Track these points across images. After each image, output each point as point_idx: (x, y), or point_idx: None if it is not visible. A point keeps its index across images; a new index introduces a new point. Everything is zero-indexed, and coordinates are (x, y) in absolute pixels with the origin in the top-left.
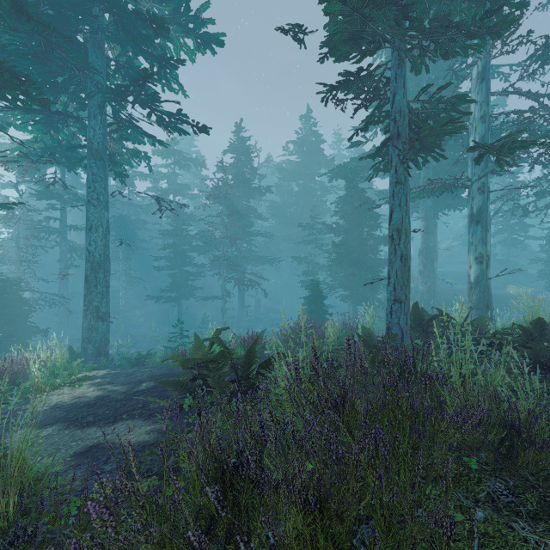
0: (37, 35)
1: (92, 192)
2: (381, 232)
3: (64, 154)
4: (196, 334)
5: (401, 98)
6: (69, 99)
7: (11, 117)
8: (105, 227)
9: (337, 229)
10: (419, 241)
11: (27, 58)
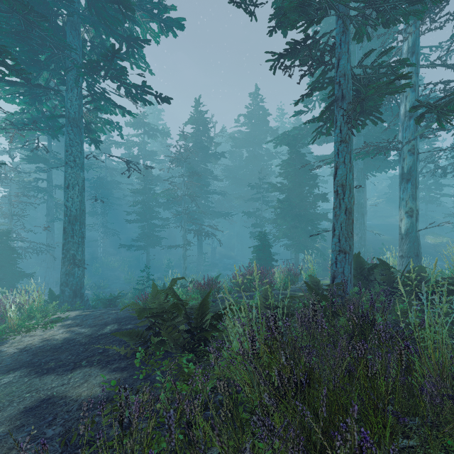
0: (17, 14)
1: (69, 155)
2: (318, 190)
3: (48, 123)
4: (154, 283)
5: (346, 62)
6: (50, 75)
7: (1, 91)
8: (81, 185)
9: (281, 188)
10: None
11: (10, 36)
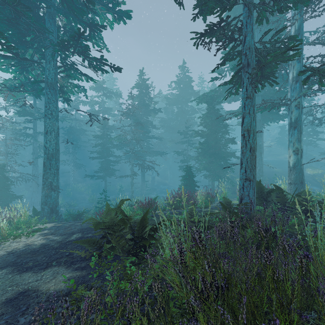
0: (8, 6)
1: (47, 110)
2: (229, 135)
3: (33, 87)
4: (107, 203)
5: (250, 39)
6: (34, 51)
7: None
8: (56, 132)
9: (202, 134)
10: None
11: (4, 22)
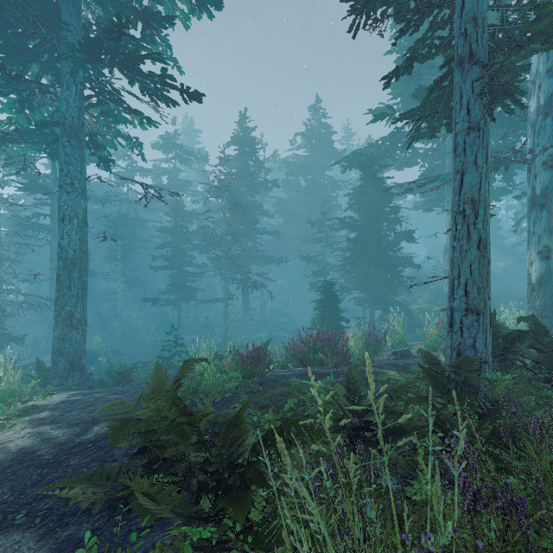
0: None
1: (65, 176)
2: (401, 227)
3: (45, 138)
4: (157, 365)
5: None
6: (41, 69)
7: None
8: (81, 218)
9: (351, 224)
10: (445, 237)
11: None
